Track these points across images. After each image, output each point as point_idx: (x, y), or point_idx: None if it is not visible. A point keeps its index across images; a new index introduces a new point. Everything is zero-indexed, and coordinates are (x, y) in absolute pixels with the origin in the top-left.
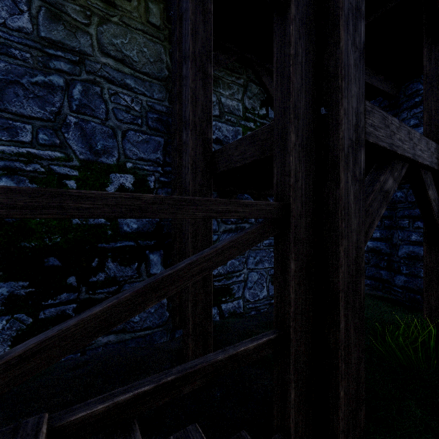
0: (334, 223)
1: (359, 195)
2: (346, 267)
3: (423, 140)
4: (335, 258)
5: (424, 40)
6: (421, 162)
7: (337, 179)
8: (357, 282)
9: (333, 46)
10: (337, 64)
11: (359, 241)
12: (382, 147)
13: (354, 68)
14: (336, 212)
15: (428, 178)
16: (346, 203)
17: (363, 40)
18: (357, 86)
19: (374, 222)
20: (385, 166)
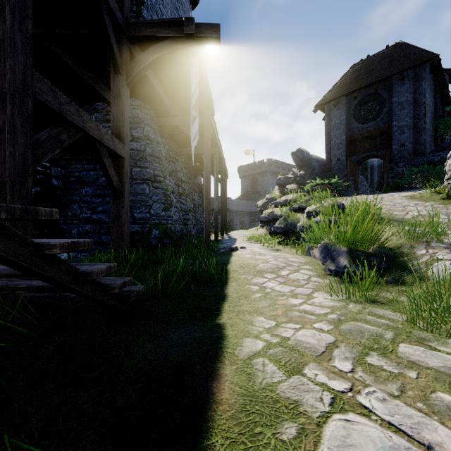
0: (3, 135)
1: (26, 126)
2: (13, 164)
3: (94, 123)
4: (3, 157)
5: (111, 69)
6: (92, 135)
7: (5, 107)
8: (24, 179)
9: (2, 21)
10: (5, 34)
11: (27, 154)
12: (51, 107)
13: (22, 45)
14: (4, 128)
15: (104, 151)
16: (13, 124)
17: (31, 32)
18: (24, 57)
19: (48, 154)
20: (62, 125)
